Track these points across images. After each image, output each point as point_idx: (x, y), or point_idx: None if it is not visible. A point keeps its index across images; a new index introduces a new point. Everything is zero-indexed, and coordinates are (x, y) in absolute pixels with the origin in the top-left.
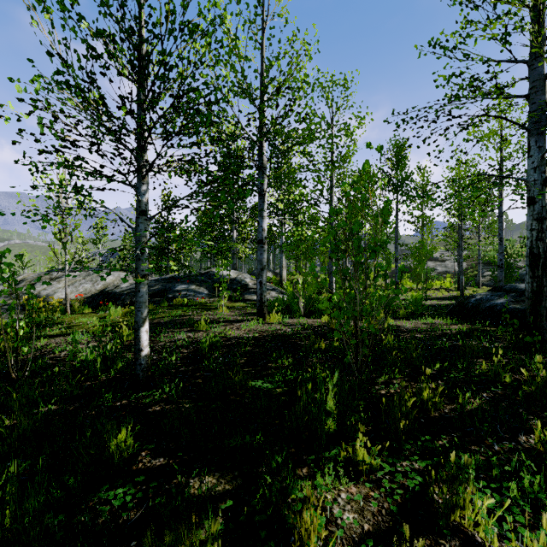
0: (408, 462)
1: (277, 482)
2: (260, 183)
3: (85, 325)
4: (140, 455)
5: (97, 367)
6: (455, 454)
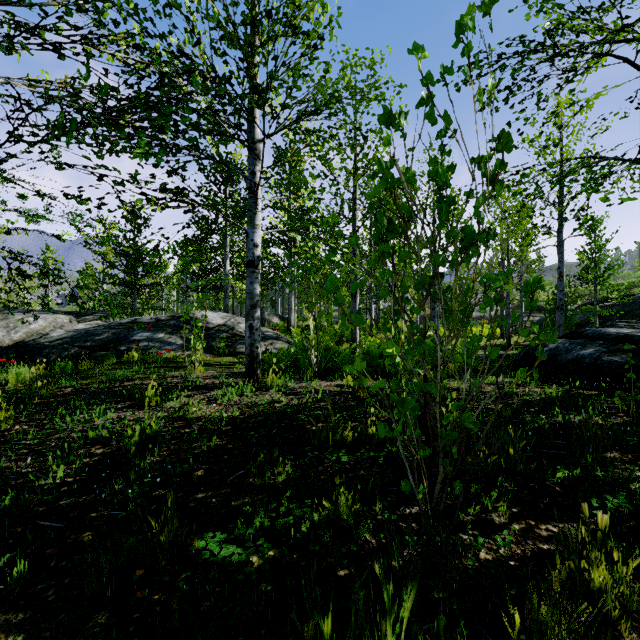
0: None
1: None
2: (250, 173)
3: None
4: None
5: None
6: None
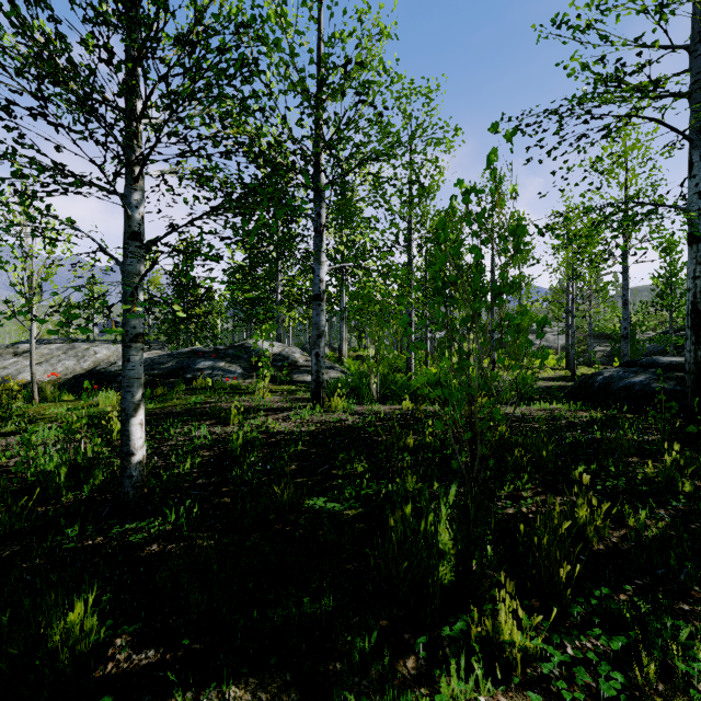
0: (584, 640)
1: (366, 699)
2: (316, 215)
3: (58, 417)
4: (112, 646)
5: (60, 483)
6: (659, 620)
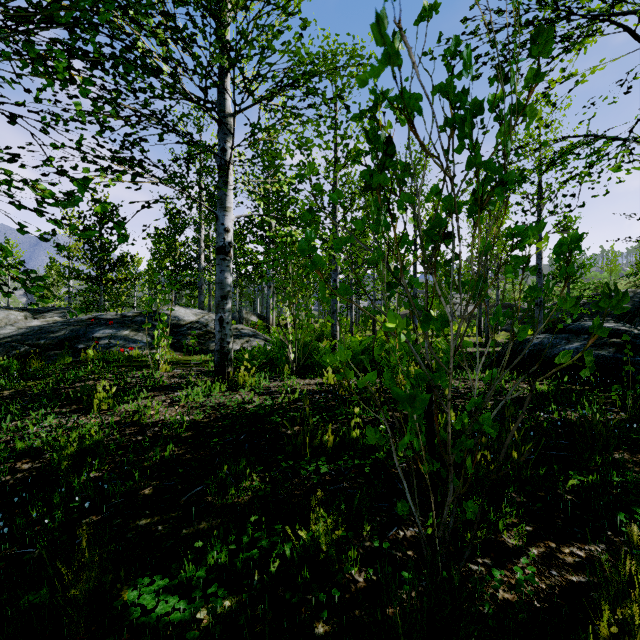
0: None
1: None
2: (220, 150)
3: None
4: None
5: None
6: None
